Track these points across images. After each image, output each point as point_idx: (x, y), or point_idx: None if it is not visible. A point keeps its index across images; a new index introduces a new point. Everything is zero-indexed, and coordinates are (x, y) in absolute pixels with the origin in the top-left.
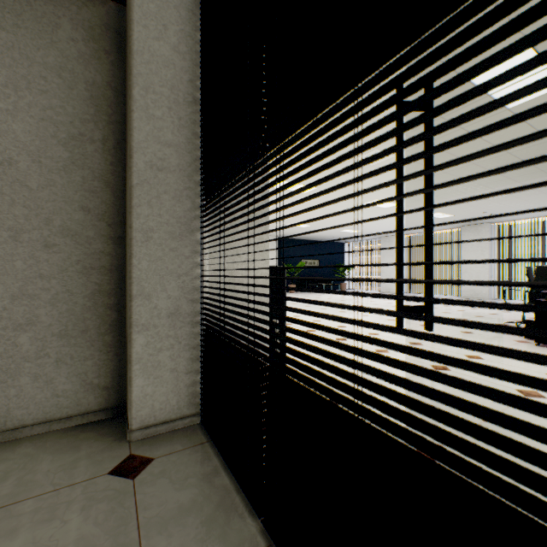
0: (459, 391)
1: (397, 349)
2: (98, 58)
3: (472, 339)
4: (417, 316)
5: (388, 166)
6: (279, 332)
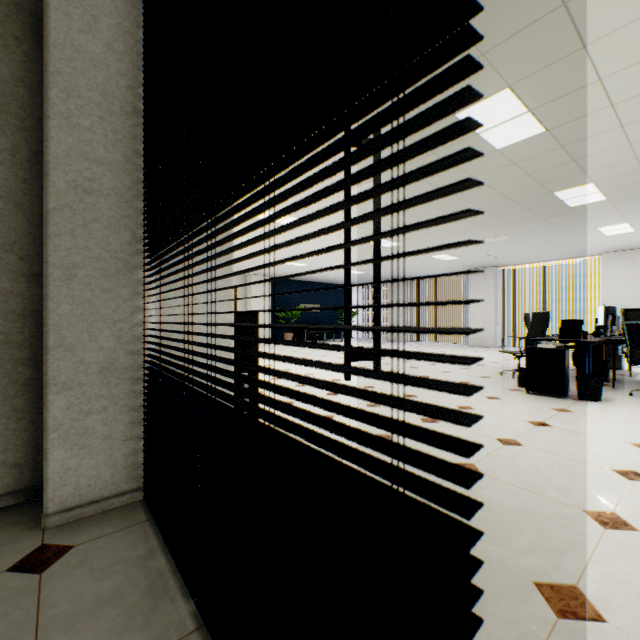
0: None
1: (293, 396)
2: (5, 45)
3: None
4: (308, 362)
5: (287, 208)
6: (249, 387)
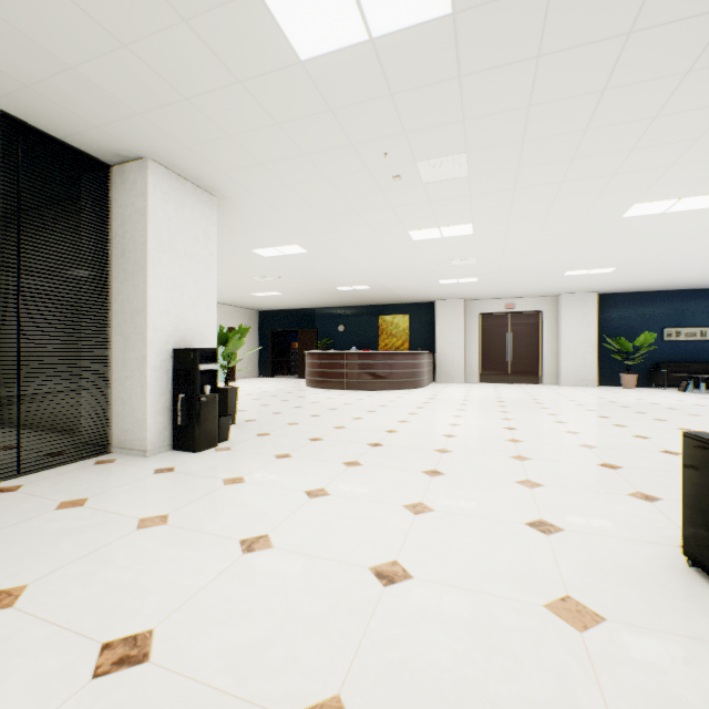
0: (228, 505)
1: None
2: None
3: (572, 502)
4: None
5: None
6: (183, 405)
